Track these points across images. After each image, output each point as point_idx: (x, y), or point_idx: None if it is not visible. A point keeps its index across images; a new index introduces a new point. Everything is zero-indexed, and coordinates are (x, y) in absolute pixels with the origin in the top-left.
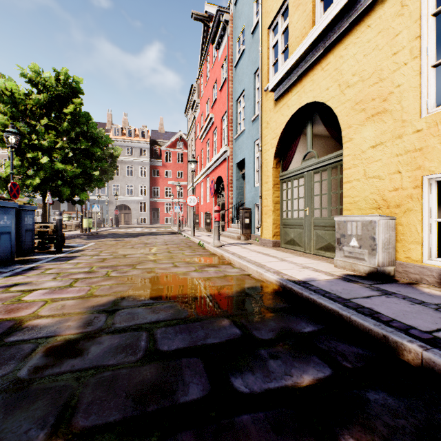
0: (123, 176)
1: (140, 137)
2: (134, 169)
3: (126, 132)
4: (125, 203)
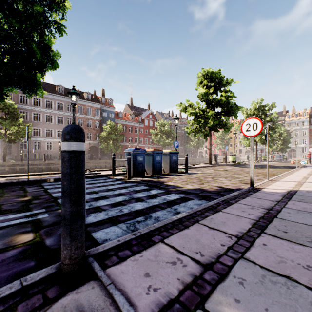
0: (292, 136)
1: (302, 116)
2: (298, 132)
3: (294, 116)
4: (293, 148)
